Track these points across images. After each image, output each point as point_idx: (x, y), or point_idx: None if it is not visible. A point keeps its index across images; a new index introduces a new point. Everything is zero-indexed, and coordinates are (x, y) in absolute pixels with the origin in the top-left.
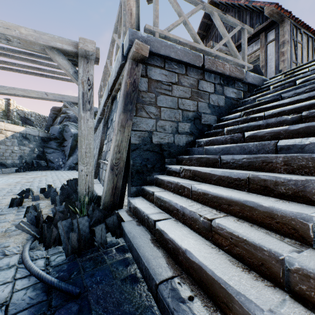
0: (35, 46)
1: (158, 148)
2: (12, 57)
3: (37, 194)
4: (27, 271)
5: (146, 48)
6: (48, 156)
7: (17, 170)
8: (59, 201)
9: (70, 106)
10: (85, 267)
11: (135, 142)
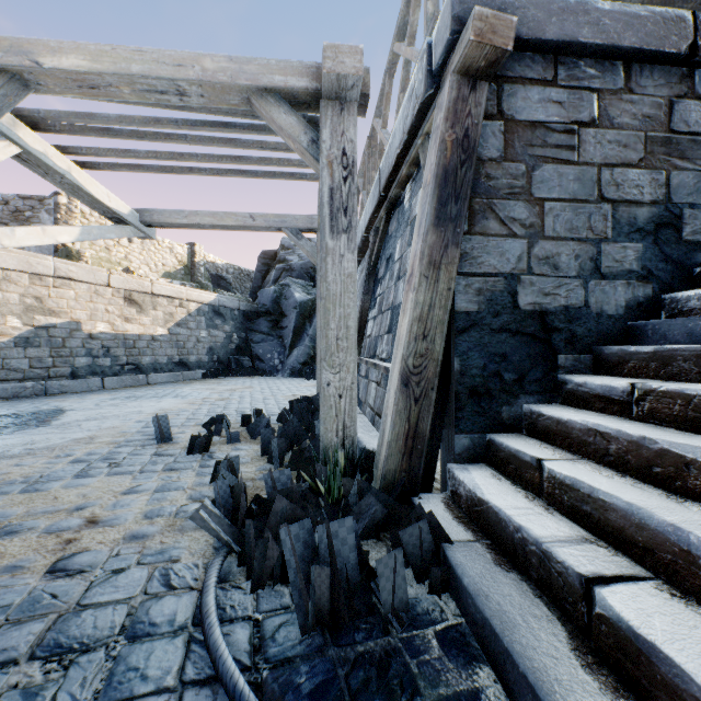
0: (230, 96)
1: (534, 325)
2: (191, 140)
3: (236, 427)
4: (210, 659)
5: (507, 25)
6: (254, 349)
7: (206, 374)
8: (278, 450)
9: (297, 237)
10: (358, 692)
11: (467, 309)
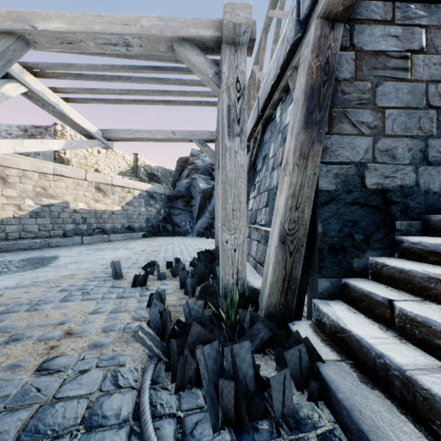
0: (160, 45)
1: (377, 199)
2: (134, 79)
3: (163, 269)
4: None
5: None
6: (174, 219)
7: (144, 235)
8: (191, 286)
9: (202, 145)
10: None
11: (328, 188)
